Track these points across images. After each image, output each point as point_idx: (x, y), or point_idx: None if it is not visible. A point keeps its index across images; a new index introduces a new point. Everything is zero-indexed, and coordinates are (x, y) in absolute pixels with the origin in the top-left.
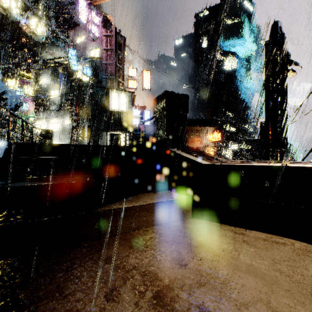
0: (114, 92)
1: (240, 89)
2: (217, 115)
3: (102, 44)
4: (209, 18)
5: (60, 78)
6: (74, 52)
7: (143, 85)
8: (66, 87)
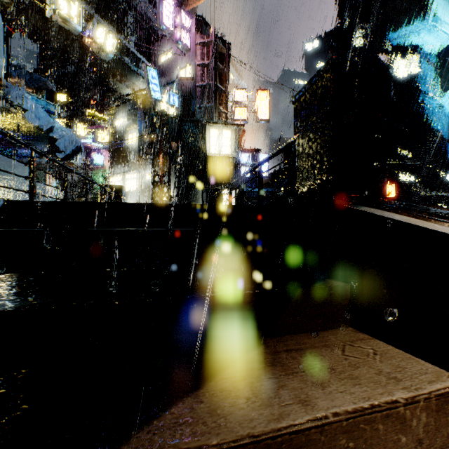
0: (214, 128)
1: (426, 108)
2: None
3: (196, 57)
4: None
5: (140, 115)
6: (156, 73)
7: (257, 113)
8: (147, 126)
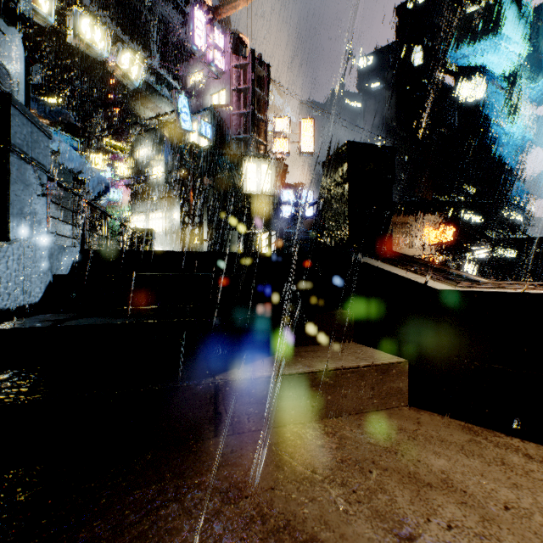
0: (251, 162)
1: (494, 138)
2: (443, 193)
3: (231, 81)
4: (426, 8)
5: (166, 145)
6: (186, 100)
7: (300, 145)
8: (174, 159)
